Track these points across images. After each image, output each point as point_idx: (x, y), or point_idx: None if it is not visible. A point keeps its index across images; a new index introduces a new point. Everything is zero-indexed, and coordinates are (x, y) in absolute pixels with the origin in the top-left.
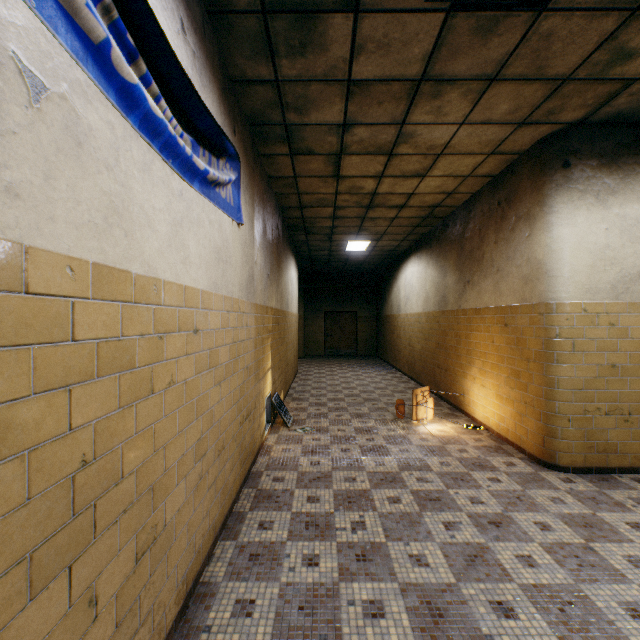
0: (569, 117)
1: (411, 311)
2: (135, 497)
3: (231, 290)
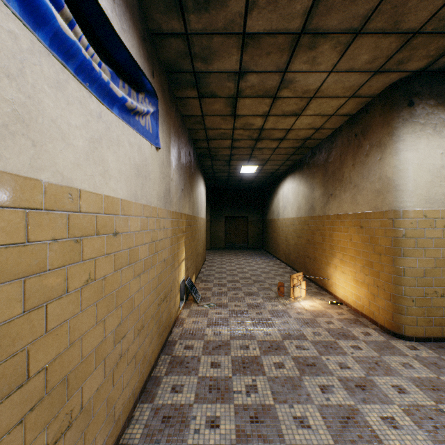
0: (414, 66)
1: (287, 216)
2: (45, 392)
3: (150, 200)
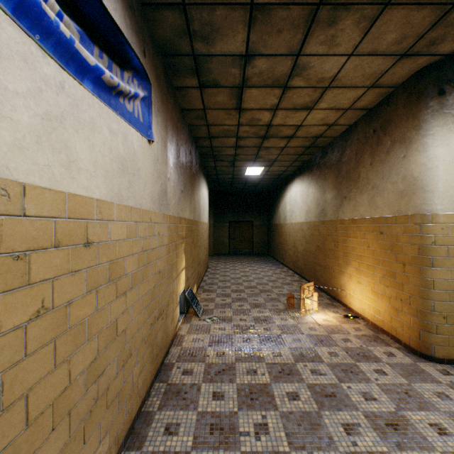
0: (447, 48)
1: (295, 221)
2: None
3: (140, 202)
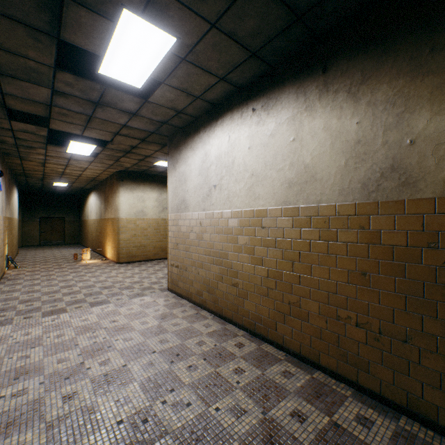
0: (121, 169)
1: (93, 218)
2: None
3: None
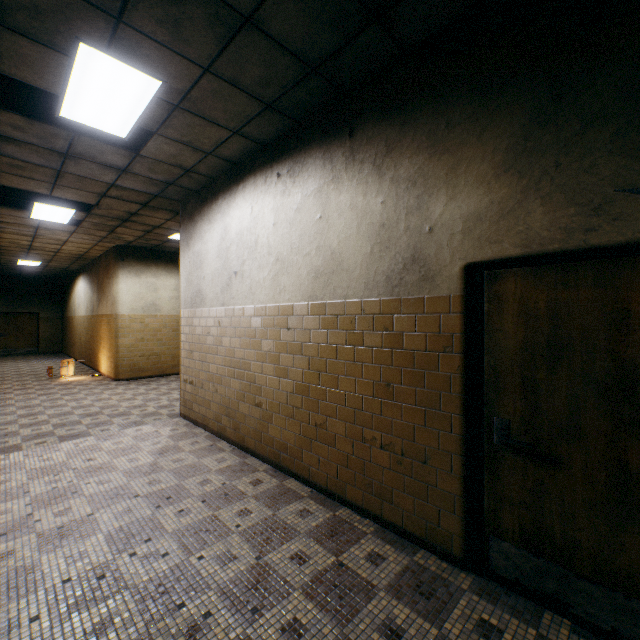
0: (120, 243)
1: (81, 314)
2: None
3: None
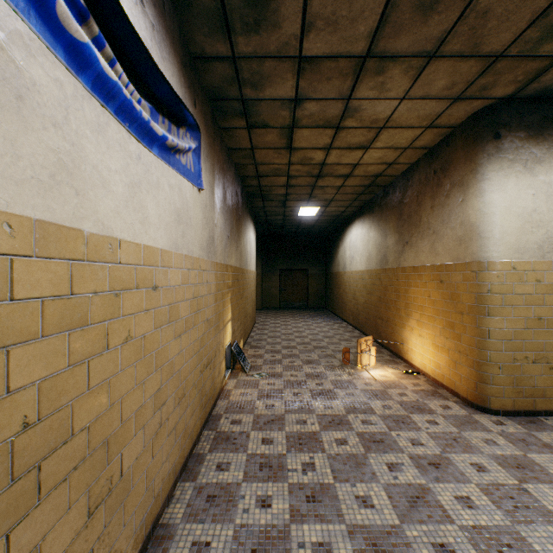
0: (500, 92)
1: (355, 269)
2: (87, 452)
3: (191, 250)
